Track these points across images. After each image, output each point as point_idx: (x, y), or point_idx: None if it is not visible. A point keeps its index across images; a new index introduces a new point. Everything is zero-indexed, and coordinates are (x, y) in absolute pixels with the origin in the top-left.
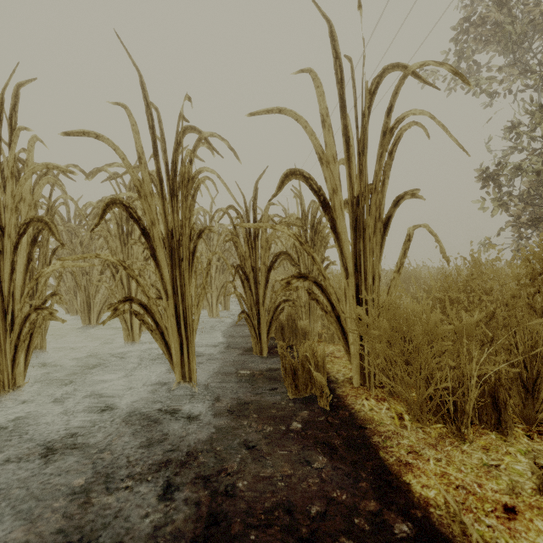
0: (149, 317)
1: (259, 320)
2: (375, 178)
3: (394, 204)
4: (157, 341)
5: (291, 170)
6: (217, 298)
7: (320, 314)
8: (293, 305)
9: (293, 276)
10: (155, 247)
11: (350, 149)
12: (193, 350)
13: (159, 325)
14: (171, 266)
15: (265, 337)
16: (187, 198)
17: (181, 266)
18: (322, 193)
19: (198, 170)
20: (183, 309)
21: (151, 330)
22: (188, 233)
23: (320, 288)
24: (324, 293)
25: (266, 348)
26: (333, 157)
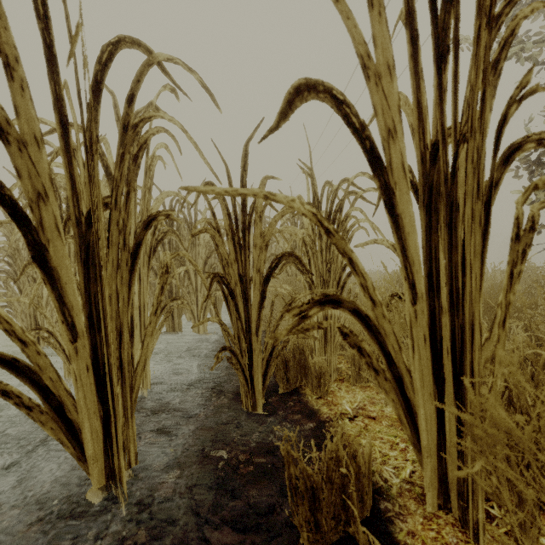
0: (24, 382)
1: (250, 356)
2: (466, 111)
3: (503, 161)
4: (44, 426)
5: (308, 80)
6: (204, 309)
7: (339, 341)
8: (303, 336)
9: (311, 302)
10: (46, 242)
11: (420, 54)
12: (121, 438)
13: (53, 392)
14: (86, 278)
15: (261, 383)
16: (123, 160)
17: (101, 279)
18: (369, 133)
19: (145, 114)
20: (108, 355)
21: (28, 407)
22: (124, 220)
23: (365, 324)
24: (373, 335)
25: (262, 400)
26: (387, 66)
